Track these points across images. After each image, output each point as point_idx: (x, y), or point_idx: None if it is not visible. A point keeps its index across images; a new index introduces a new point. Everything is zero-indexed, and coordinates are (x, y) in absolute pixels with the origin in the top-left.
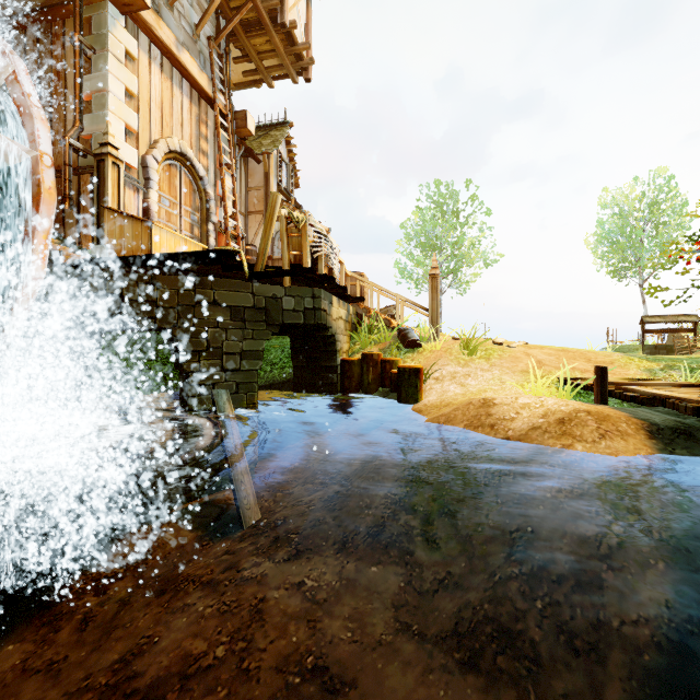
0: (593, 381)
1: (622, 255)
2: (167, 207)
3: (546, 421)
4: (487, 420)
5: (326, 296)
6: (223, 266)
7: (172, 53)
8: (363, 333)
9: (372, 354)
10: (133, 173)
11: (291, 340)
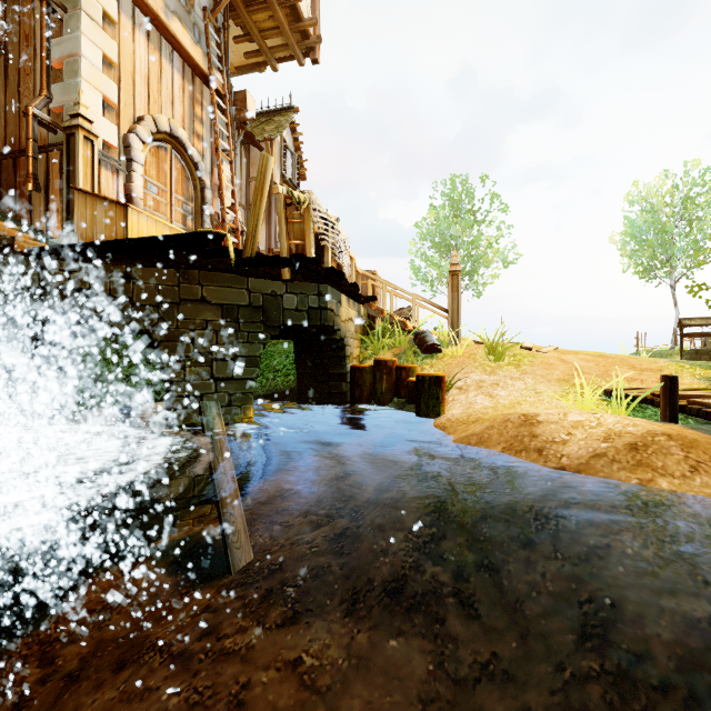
0: (651, 392)
1: (652, 254)
2: (155, 194)
3: (612, 446)
4: (532, 443)
5: (334, 294)
6: (204, 251)
7: (159, 19)
8: (376, 336)
9: (386, 360)
10: (114, 153)
11: (295, 344)
